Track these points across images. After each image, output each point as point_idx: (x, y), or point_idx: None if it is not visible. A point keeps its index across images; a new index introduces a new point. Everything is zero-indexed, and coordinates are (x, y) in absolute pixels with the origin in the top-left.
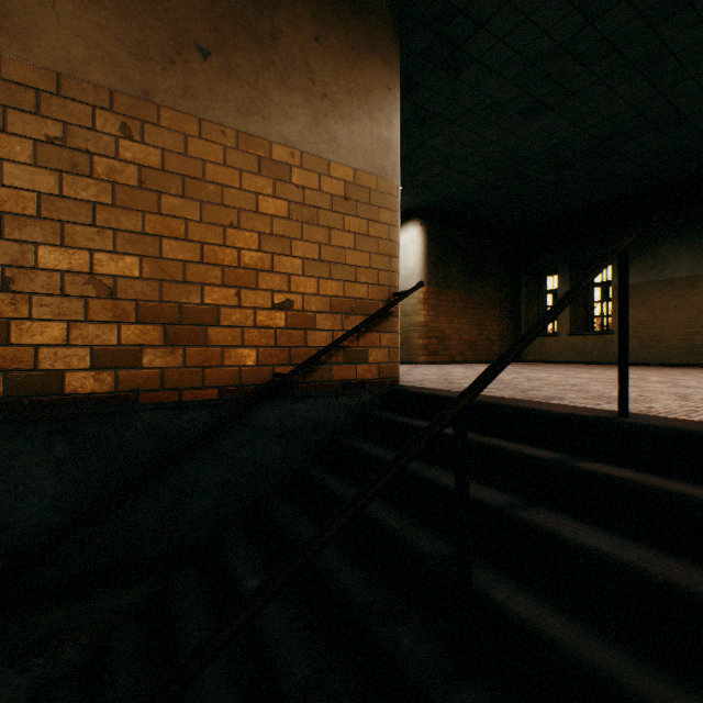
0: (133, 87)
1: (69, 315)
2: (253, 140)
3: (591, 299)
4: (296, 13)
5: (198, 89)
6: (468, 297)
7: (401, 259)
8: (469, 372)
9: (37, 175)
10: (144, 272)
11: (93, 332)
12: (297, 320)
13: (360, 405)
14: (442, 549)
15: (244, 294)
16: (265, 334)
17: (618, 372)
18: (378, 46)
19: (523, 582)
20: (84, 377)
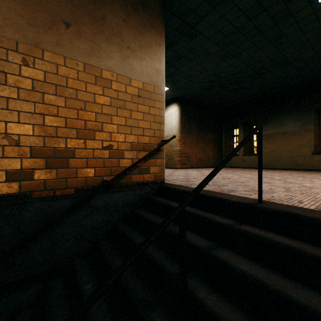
0: (29, 40)
1: None
2: (92, 67)
3: (252, 139)
4: (114, 8)
5: (64, 42)
6: (199, 138)
7: (169, 121)
8: (198, 174)
9: None
10: (35, 132)
11: (7, 163)
12: (114, 154)
13: (145, 194)
14: (177, 270)
15: (88, 142)
16: (98, 161)
17: (258, 183)
18: (154, 25)
19: (213, 287)
20: (1, 185)
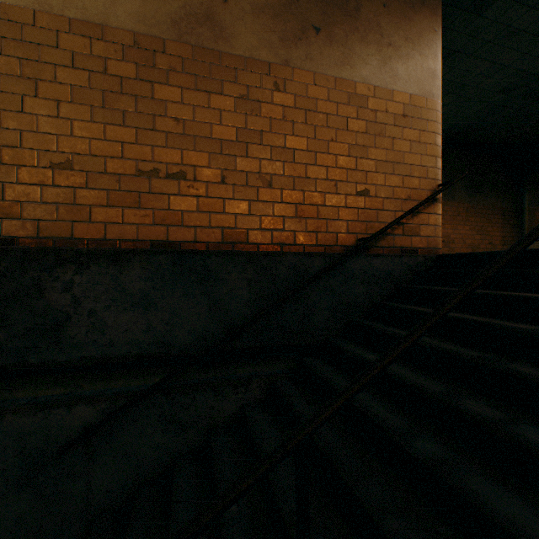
0: (280, 59)
1: (250, 197)
2: (344, 82)
3: None
4: None
5: (313, 54)
6: (471, 207)
7: None
8: None
9: (236, 117)
10: (285, 172)
11: (261, 207)
12: (371, 203)
13: (416, 265)
14: (533, 327)
15: (339, 185)
16: (351, 212)
17: None
18: (426, 1)
19: None
20: (256, 234)
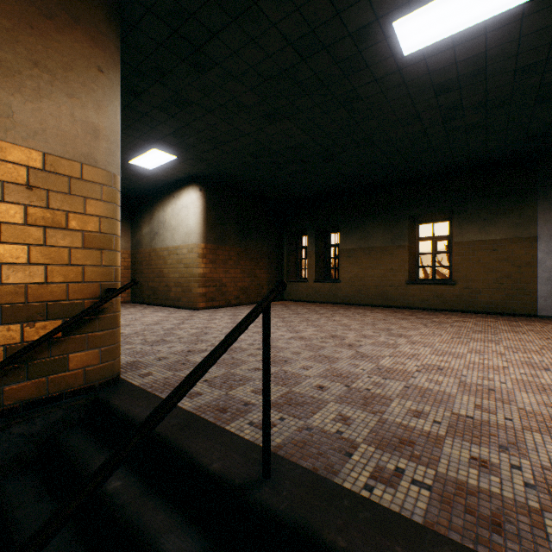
0: None
1: None
2: None
3: (329, 255)
4: None
5: None
6: (242, 251)
7: (184, 218)
8: (225, 330)
9: None
10: None
11: None
12: None
13: (48, 427)
14: None
15: None
16: None
17: (263, 432)
18: (84, 21)
19: None
20: None
